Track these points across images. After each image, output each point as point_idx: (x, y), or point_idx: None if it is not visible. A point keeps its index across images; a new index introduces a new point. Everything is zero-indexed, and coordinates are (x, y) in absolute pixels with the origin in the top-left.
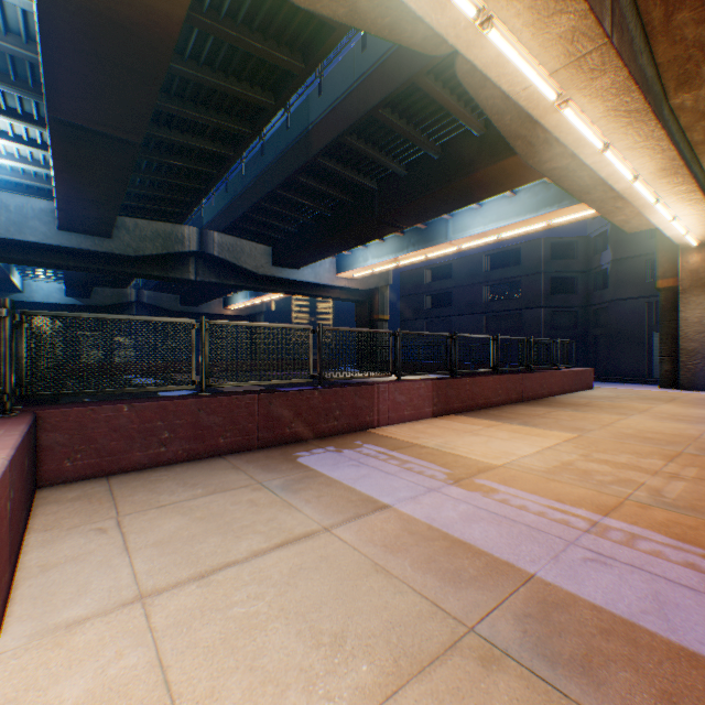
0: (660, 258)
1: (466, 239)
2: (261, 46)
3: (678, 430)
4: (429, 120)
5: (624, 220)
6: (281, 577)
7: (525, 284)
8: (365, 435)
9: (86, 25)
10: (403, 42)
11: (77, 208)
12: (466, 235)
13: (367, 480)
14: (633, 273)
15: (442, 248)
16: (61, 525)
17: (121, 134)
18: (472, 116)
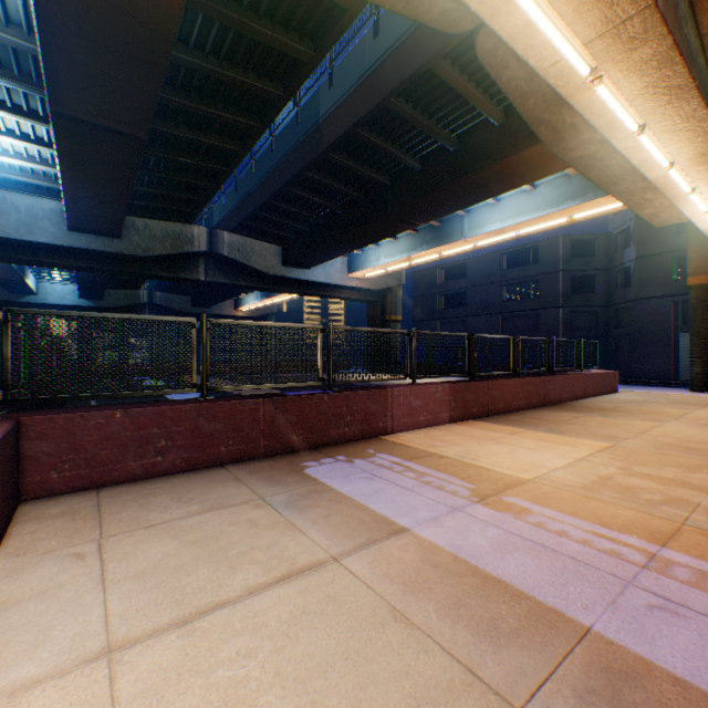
0: (691, 253)
1: (482, 236)
2: (268, 32)
3: None
4: (444, 109)
5: (652, 214)
6: (279, 625)
7: (543, 283)
8: (378, 443)
9: (83, 9)
10: (420, 17)
11: (85, 208)
12: (482, 231)
13: (381, 497)
14: (659, 271)
15: (457, 246)
16: (35, 549)
17: (125, 129)
18: (490, 104)
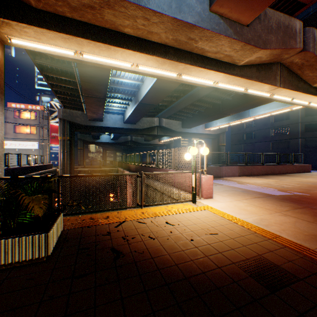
0: None
1: (256, 116)
2: None
3: (316, 181)
4: None
5: None
6: None
7: (291, 128)
8: (218, 178)
9: (157, 90)
10: None
11: (131, 118)
12: (256, 114)
13: (220, 183)
14: None
15: (247, 119)
16: None
17: (153, 104)
18: None
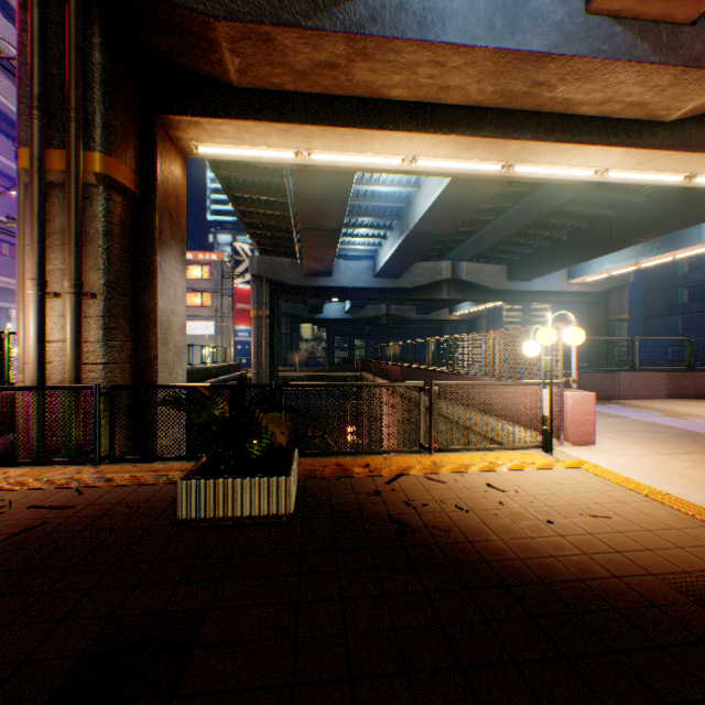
0: None
1: None
2: None
3: None
4: None
5: None
6: None
7: None
8: (608, 401)
9: (450, 202)
10: None
11: (391, 266)
12: None
13: (613, 412)
14: None
15: (693, 249)
16: None
17: (440, 232)
18: None
